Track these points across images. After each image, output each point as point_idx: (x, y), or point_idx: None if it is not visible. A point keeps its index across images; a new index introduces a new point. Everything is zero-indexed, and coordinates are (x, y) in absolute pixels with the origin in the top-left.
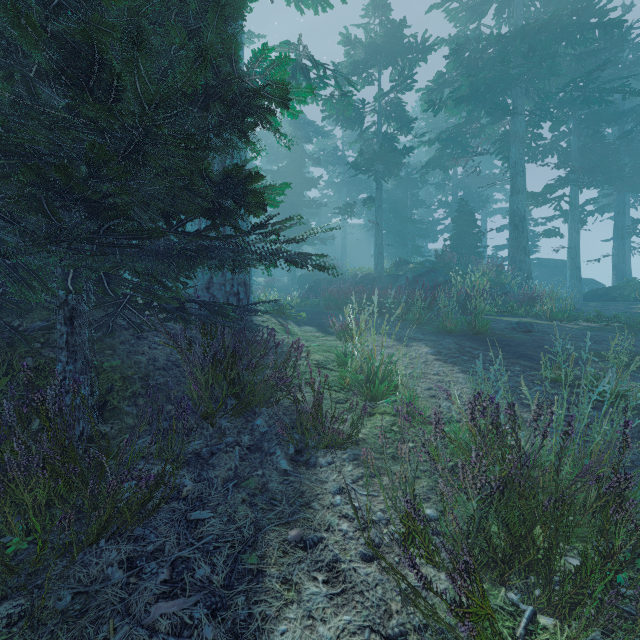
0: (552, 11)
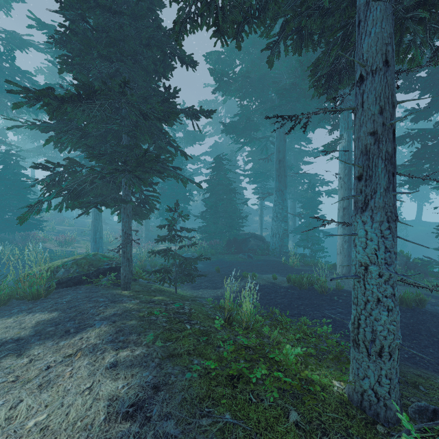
0: None
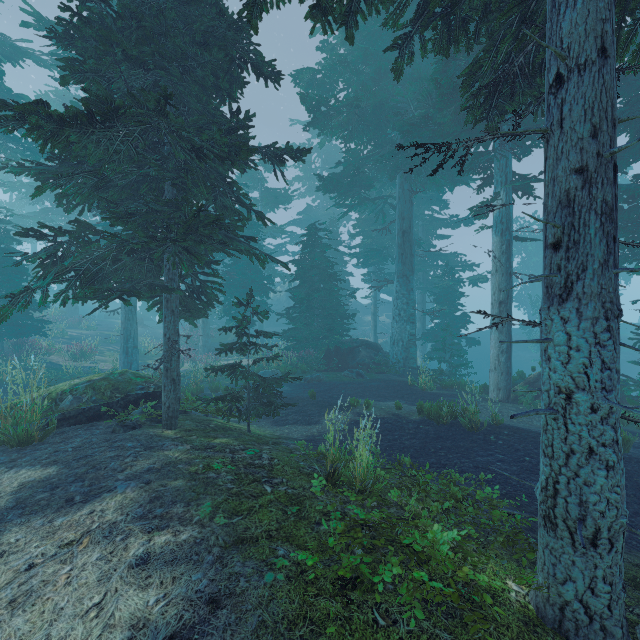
0: None
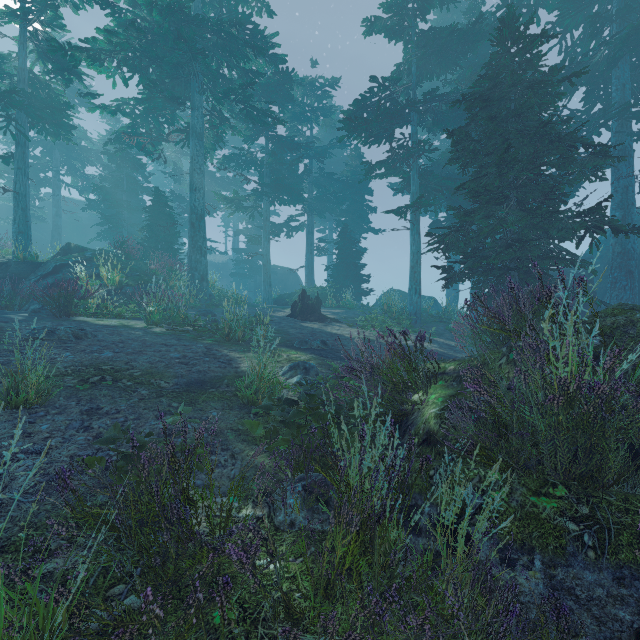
0: (227, 19)
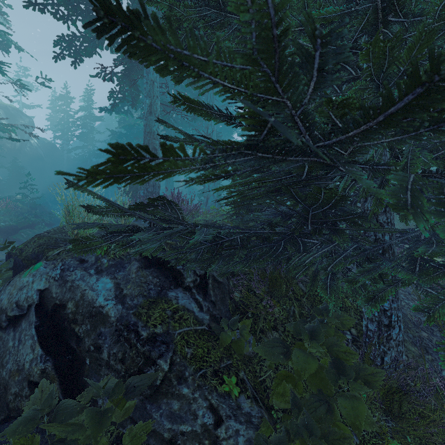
0: None
